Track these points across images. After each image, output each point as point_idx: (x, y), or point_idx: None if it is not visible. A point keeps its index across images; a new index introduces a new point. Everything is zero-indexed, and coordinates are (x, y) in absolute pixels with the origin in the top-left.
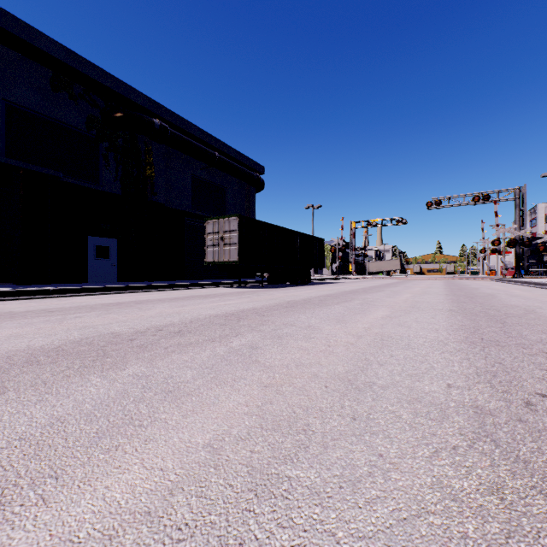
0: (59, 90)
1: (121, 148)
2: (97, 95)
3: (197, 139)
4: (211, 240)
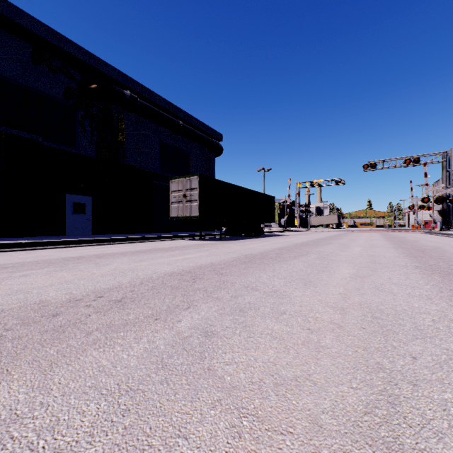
0: (39, 63)
1: (96, 116)
2: (74, 69)
3: (163, 110)
4: (175, 197)
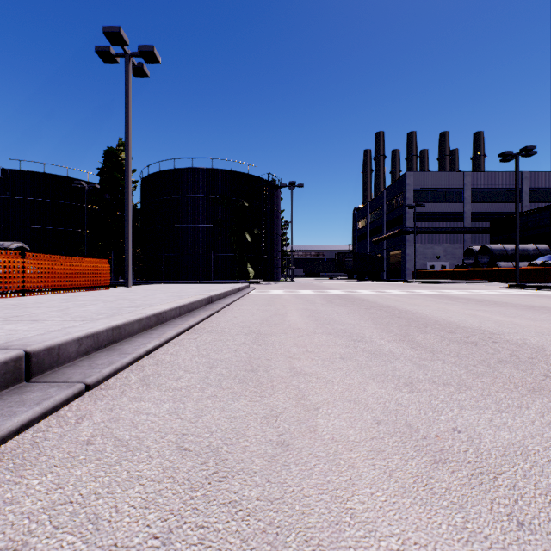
0: None
1: None
2: None
3: None
4: None
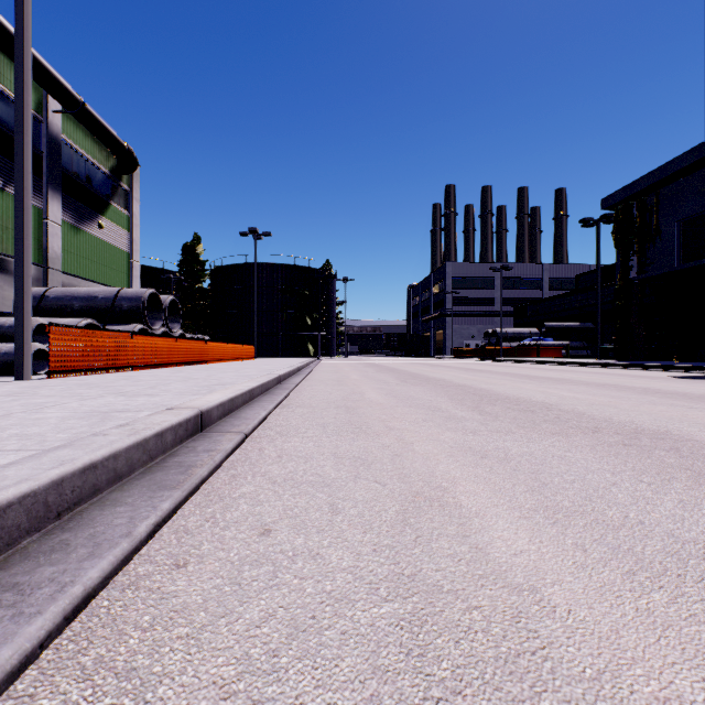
0: None
1: None
2: None
3: None
4: None
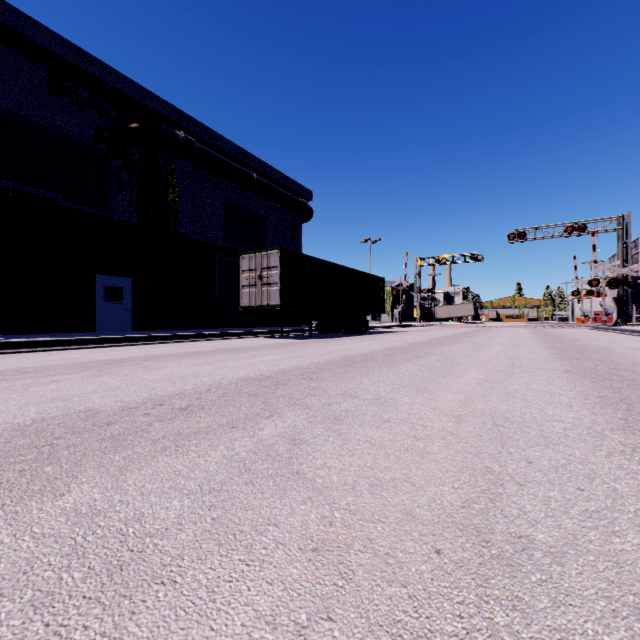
0: (59, 94)
1: (137, 166)
2: (108, 101)
3: (230, 157)
4: (247, 279)
